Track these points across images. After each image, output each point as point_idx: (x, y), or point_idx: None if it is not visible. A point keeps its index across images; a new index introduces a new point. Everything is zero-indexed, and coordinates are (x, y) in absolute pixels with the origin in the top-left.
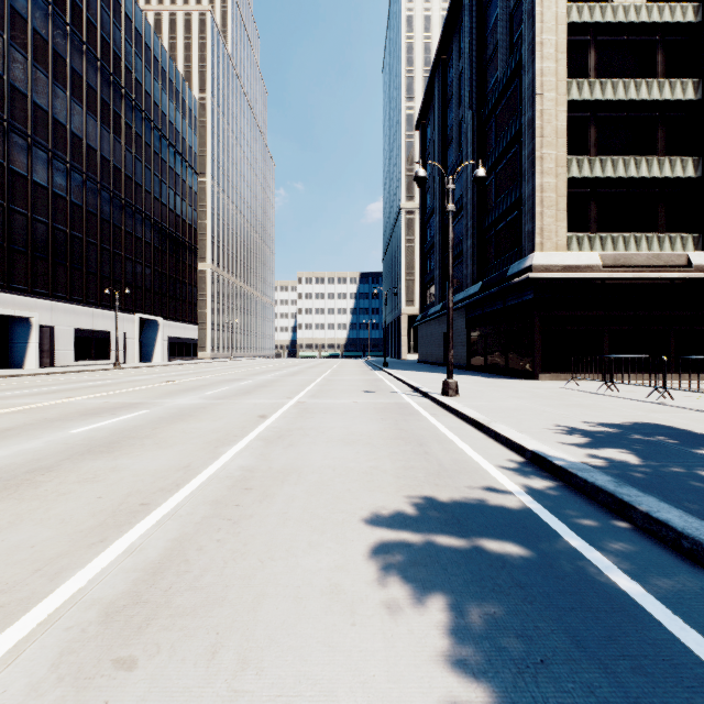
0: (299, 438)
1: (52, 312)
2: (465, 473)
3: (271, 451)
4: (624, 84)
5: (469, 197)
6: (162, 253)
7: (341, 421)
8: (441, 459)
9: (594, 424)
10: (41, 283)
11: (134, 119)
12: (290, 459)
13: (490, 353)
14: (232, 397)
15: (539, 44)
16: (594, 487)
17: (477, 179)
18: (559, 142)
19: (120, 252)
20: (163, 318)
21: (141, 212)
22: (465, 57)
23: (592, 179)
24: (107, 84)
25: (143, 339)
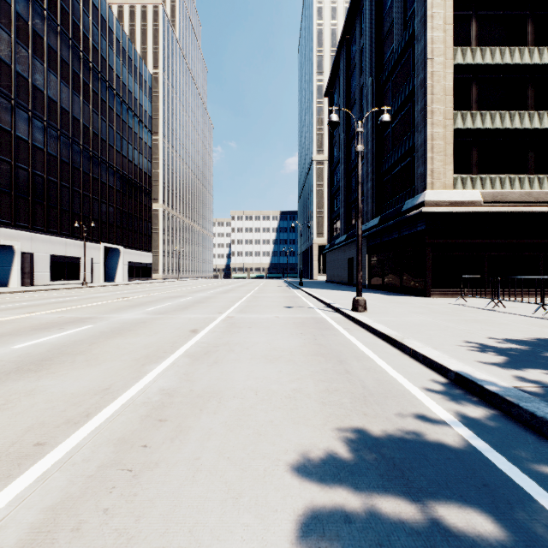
0: (224, 354)
1: (32, 242)
2: (392, 398)
3: (195, 370)
4: (500, 50)
5: (369, 148)
6: (122, 195)
7: (264, 336)
8: (364, 379)
9: (500, 340)
10: (22, 218)
11: (100, 87)
12: (213, 379)
13: (387, 275)
14: (171, 312)
15: (430, 17)
16: (547, 424)
17: (383, 124)
18: (446, 99)
19: (88, 194)
20: (123, 247)
21: (105, 162)
22: (366, 35)
23: (473, 130)
24: (77, 59)
25: (107, 263)
